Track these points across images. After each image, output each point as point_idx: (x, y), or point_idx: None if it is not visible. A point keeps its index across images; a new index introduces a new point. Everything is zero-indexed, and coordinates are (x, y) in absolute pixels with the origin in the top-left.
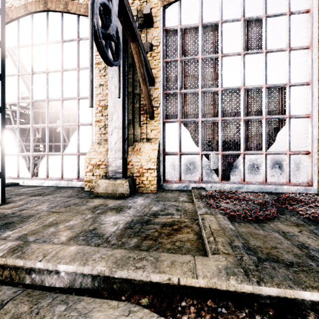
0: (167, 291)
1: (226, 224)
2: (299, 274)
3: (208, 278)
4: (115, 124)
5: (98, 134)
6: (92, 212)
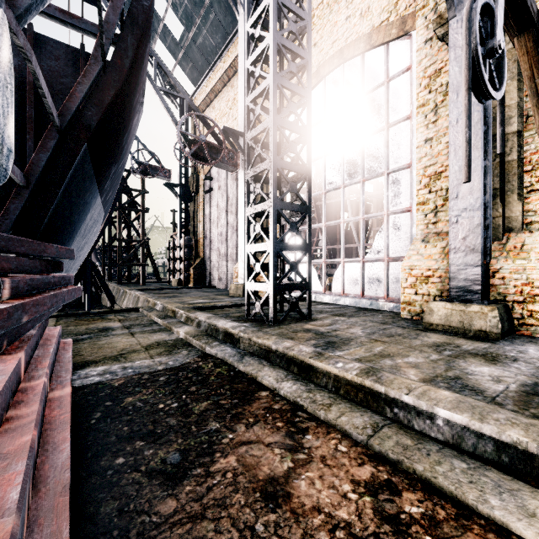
0: None
1: None
2: None
3: None
4: (465, 203)
5: (422, 225)
6: (436, 351)
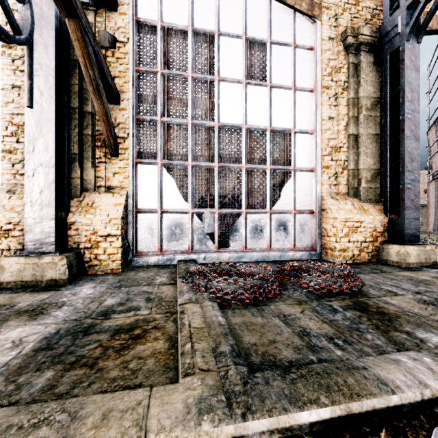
0: None
1: (213, 316)
2: (297, 385)
3: (165, 433)
4: (41, 159)
5: (9, 174)
6: None
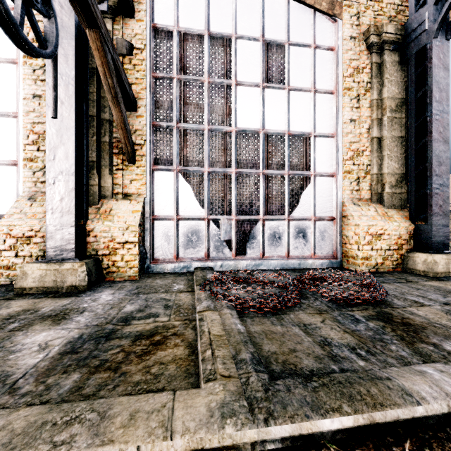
0: None
1: (233, 324)
2: (318, 393)
3: (190, 434)
4: (62, 167)
5: (30, 182)
6: None
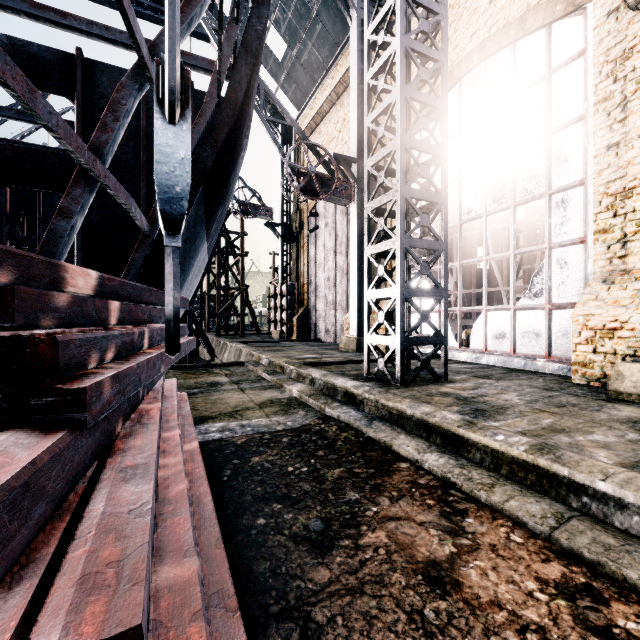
0: None
1: None
2: None
3: None
4: None
5: (602, 260)
6: (633, 429)
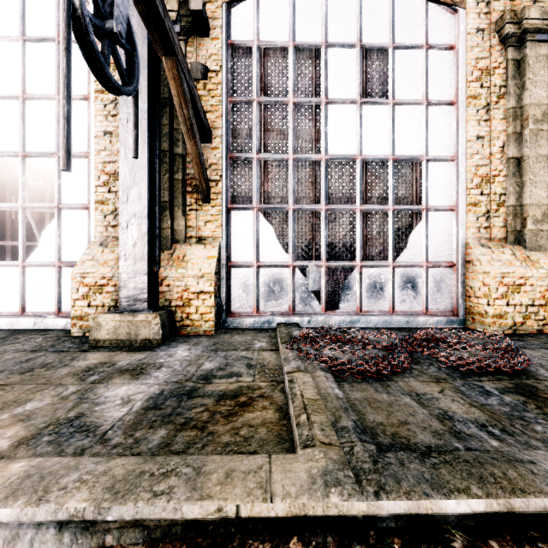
0: (216, 532)
1: (329, 388)
2: (439, 470)
3: (291, 498)
4: (135, 209)
5: (101, 226)
6: (80, 379)
